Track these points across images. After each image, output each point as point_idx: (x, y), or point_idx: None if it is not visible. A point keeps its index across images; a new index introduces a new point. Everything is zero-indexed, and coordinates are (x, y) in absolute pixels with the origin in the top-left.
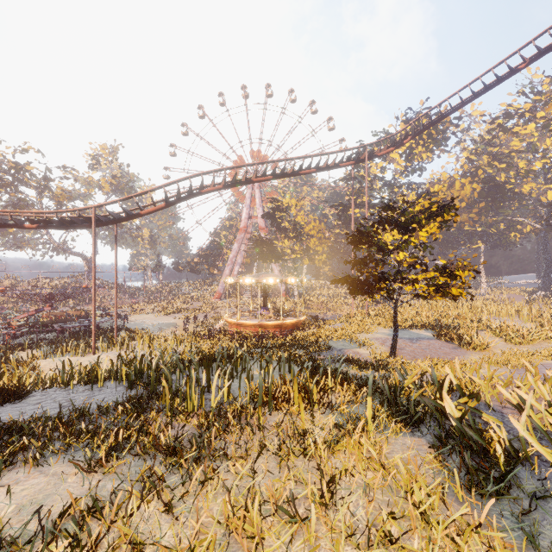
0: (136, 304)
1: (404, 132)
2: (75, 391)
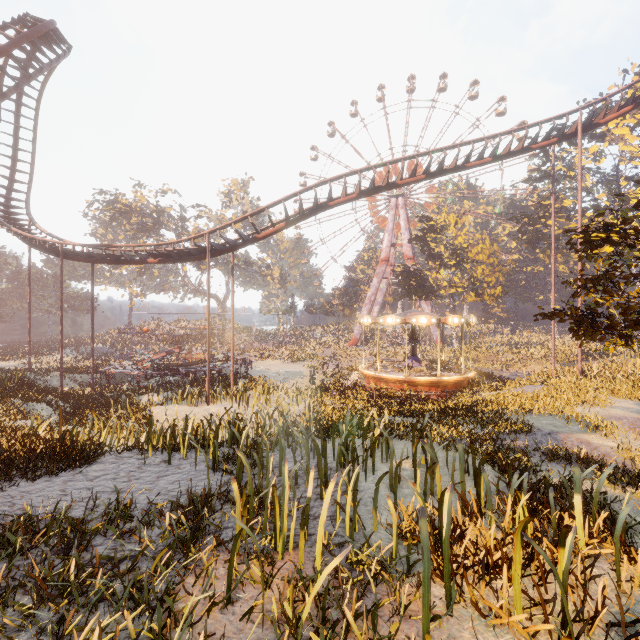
0: (264, 349)
1: (639, 91)
2: (150, 461)
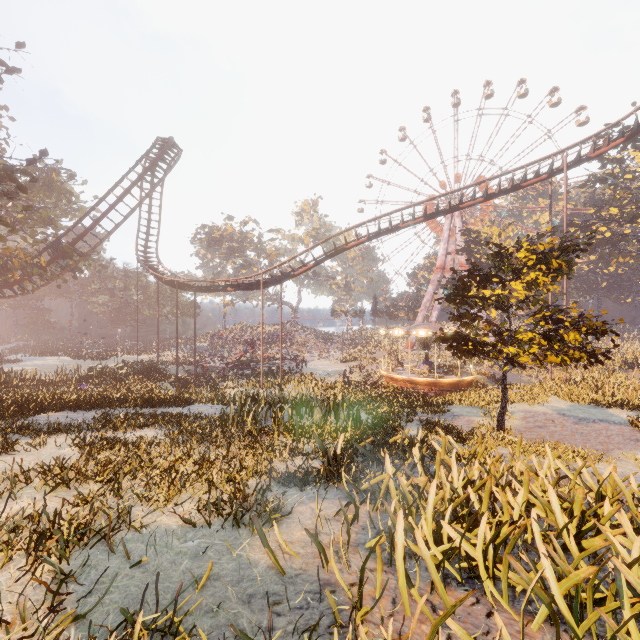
0: (326, 351)
1: None
2: (215, 407)
